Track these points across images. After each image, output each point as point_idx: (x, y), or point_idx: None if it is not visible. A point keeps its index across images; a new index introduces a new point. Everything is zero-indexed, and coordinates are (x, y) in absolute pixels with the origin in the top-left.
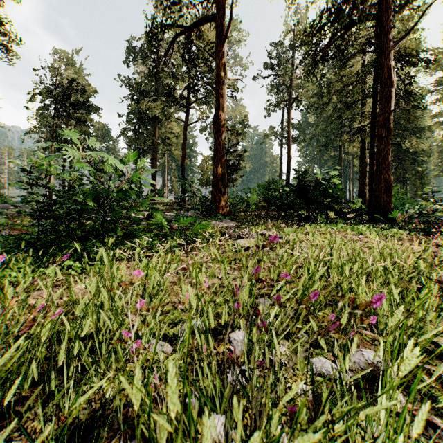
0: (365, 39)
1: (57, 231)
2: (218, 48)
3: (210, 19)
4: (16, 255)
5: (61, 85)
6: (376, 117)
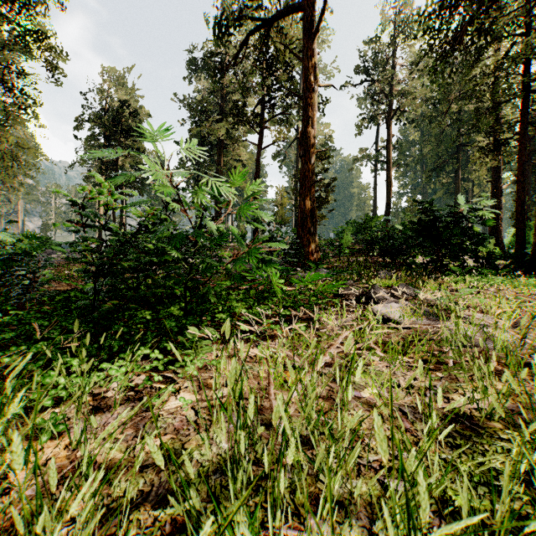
0: (511, 18)
1: (121, 296)
2: (306, 44)
3: (295, 9)
4: (65, 335)
5: (111, 109)
6: (527, 125)
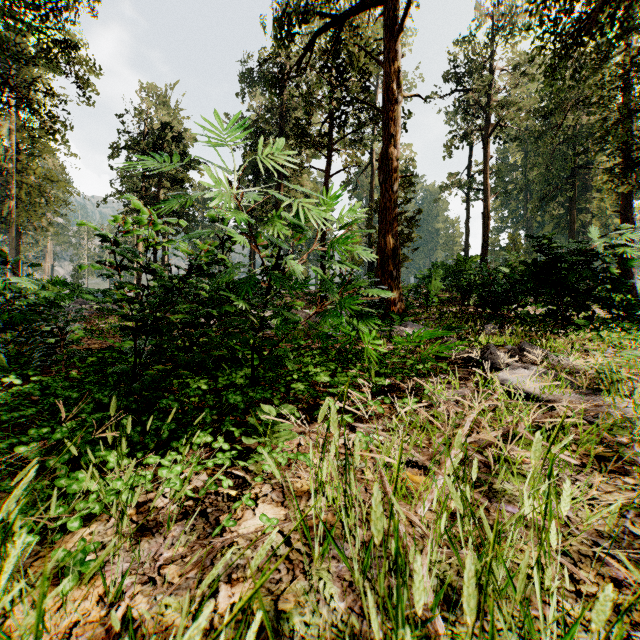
0: None
1: (170, 360)
2: (387, 45)
3: (374, 2)
4: (98, 414)
5: (152, 133)
6: None
